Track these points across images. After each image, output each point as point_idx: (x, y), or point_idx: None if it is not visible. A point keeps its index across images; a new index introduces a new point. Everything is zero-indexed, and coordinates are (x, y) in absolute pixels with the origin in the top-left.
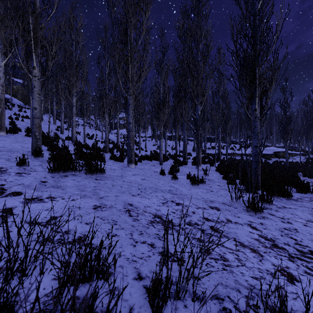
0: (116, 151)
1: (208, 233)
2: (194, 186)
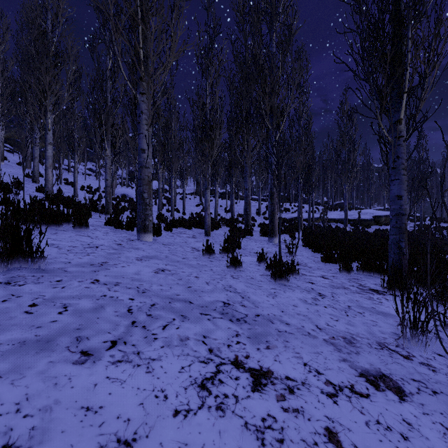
0: (130, 213)
1: None
2: (279, 281)
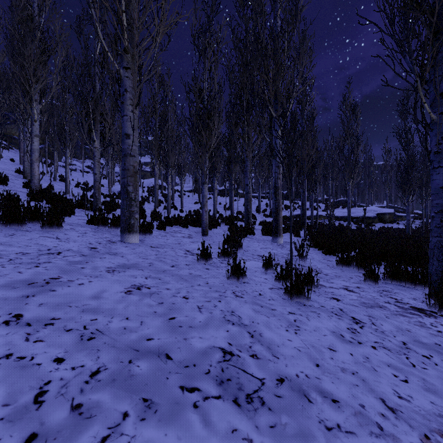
0: None
1: None
2: (296, 299)
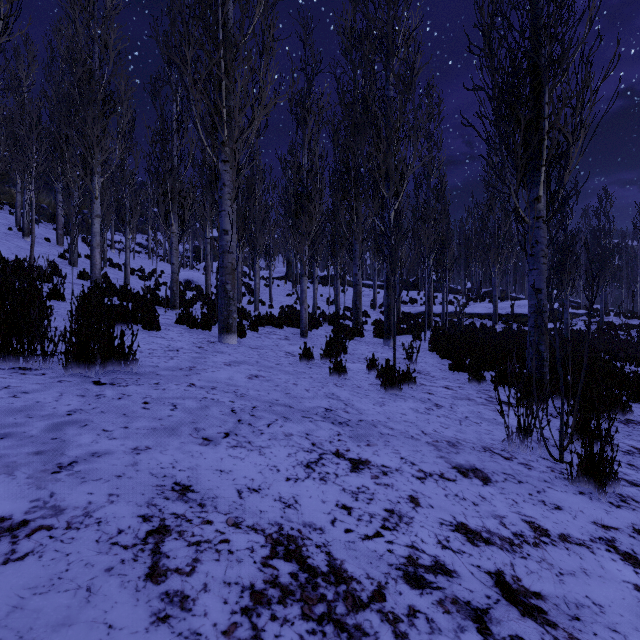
0: (200, 307)
1: (506, 635)
2: (391, 391)
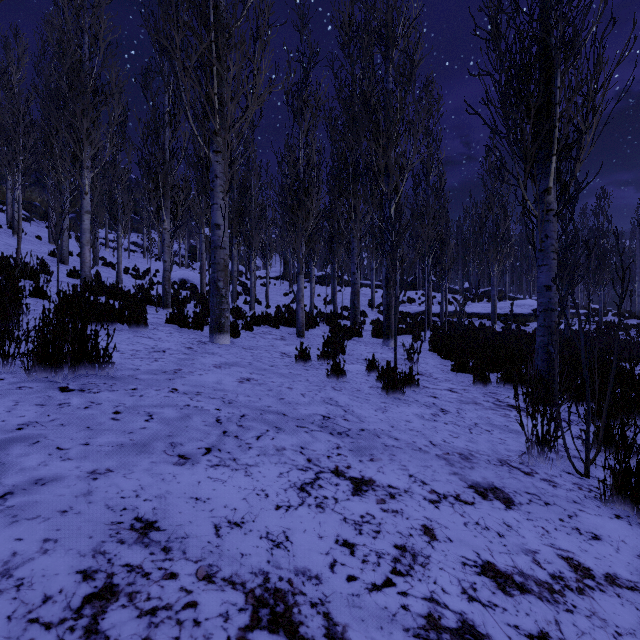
0: (194, 306)
1: None
2: (393, 395)
